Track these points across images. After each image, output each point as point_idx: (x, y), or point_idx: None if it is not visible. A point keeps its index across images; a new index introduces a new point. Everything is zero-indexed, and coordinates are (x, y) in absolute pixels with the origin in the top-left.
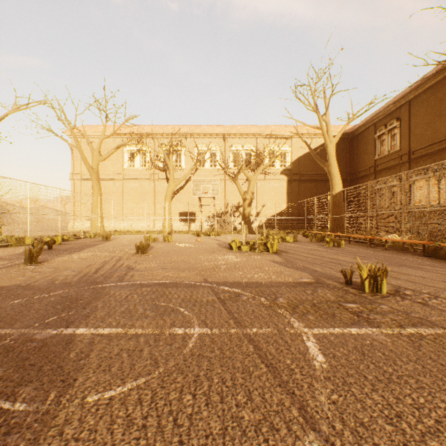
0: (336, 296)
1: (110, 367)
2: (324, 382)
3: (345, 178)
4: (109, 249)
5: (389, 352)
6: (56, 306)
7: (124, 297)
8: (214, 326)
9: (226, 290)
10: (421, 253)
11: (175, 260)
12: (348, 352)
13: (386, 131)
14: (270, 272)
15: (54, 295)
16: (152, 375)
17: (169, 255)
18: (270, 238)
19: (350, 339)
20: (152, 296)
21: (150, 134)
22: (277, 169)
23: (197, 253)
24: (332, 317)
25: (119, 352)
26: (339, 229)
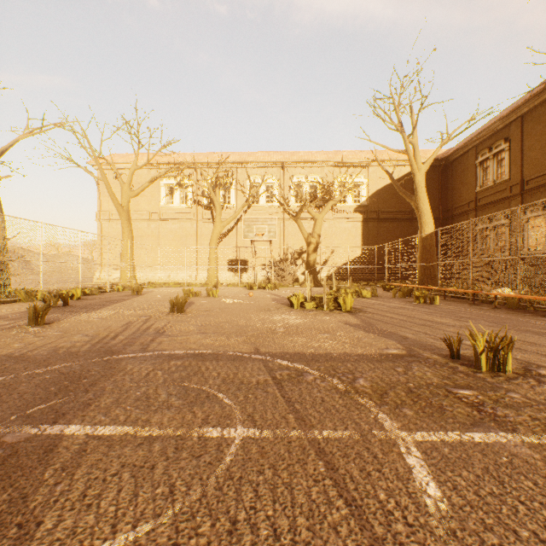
0: (440, 377)
1: (99, 500)
2: (447, 542)
3: (436, 216)
4: (138, 305)
5: (545, 481)
6: (48, 388)
7: (144, 375)
8: (265, 425)
9: (284, 365)
10: (544, 313)
11: (219, 321)
12: (477, 480)
13: (491, 155)
14: (344, 339)
15: (51, 370)
16: (163, 518)
17: (212, 314)
18: (342, 293)
19: (475, 452)
20: (182, 374)
21: (192, 163)
22: (349, 206)
23: (248, 311)
24: (439, 412)
25: (119, 471)
26: (430, 281)
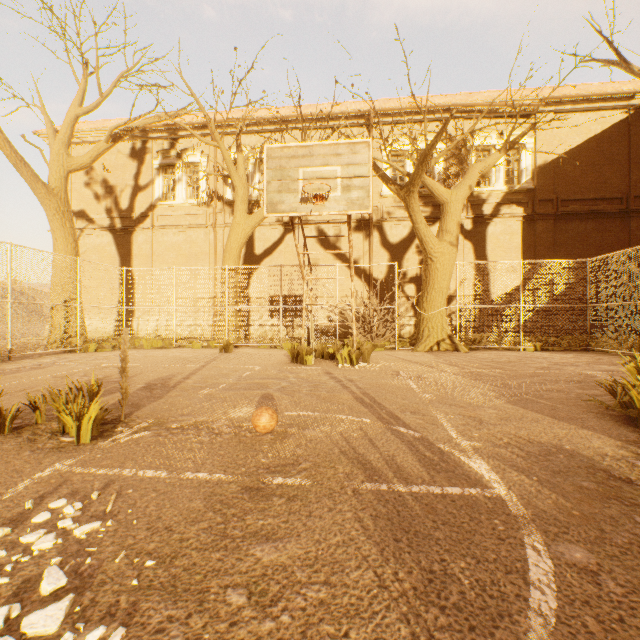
0: None
1: None
2: None
3: None
4: None
5: None
6: None
7: None
8: None
9: None
10: None
11: None
12: None
13: None
14: None
15: None
16: None
17: None
18: None
19: None
20: None
21: (204, 124)
22: (496, 191)
23: None
24: None
25: None
26: None
